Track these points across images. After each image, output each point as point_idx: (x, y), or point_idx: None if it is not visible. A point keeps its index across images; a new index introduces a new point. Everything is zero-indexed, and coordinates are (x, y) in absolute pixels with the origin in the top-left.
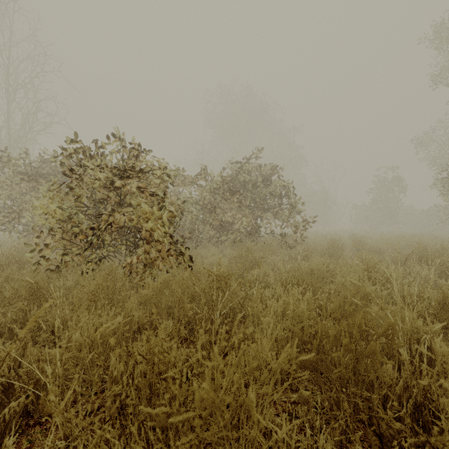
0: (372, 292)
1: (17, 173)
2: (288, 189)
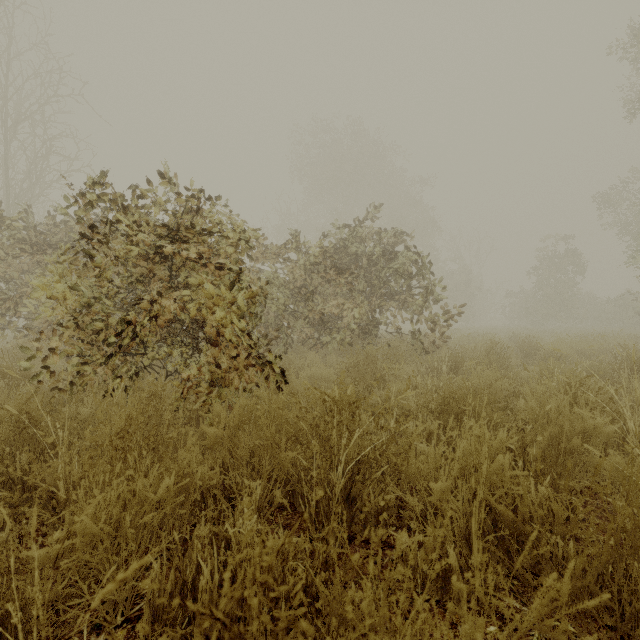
0: (599, 428)
1: (14, 241)
2: (423, 265)
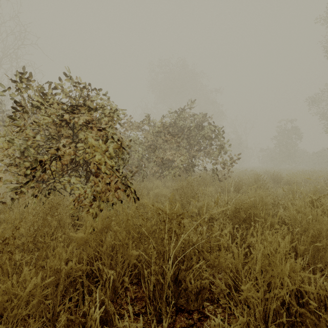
0: None
1: None
2: (218, 132)
